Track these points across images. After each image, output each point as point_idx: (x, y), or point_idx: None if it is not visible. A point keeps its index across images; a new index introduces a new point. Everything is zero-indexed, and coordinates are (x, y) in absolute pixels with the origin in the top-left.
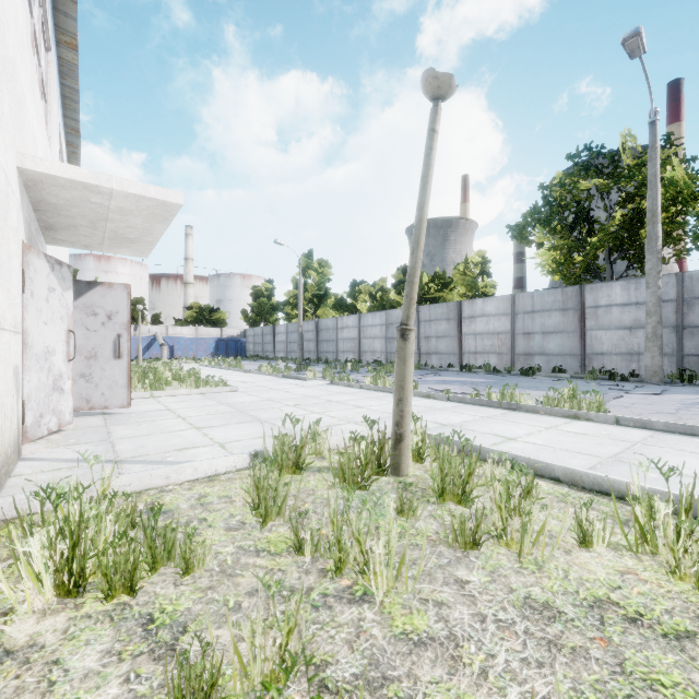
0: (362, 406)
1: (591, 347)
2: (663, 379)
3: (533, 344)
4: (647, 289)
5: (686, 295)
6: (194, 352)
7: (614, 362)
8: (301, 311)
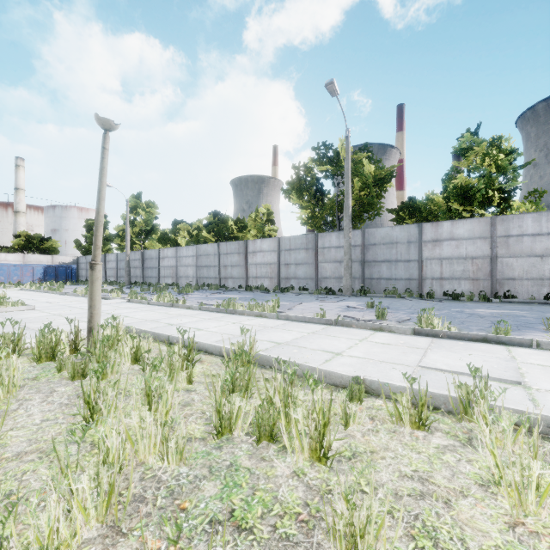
0: (129, 316)
1: (321, 274)
2: (352, 293)
3: (290, 271)
4: (344, 238)
5: (366, 243)
6: (20, 277)
7: (332, 283)
8: (129, 243)
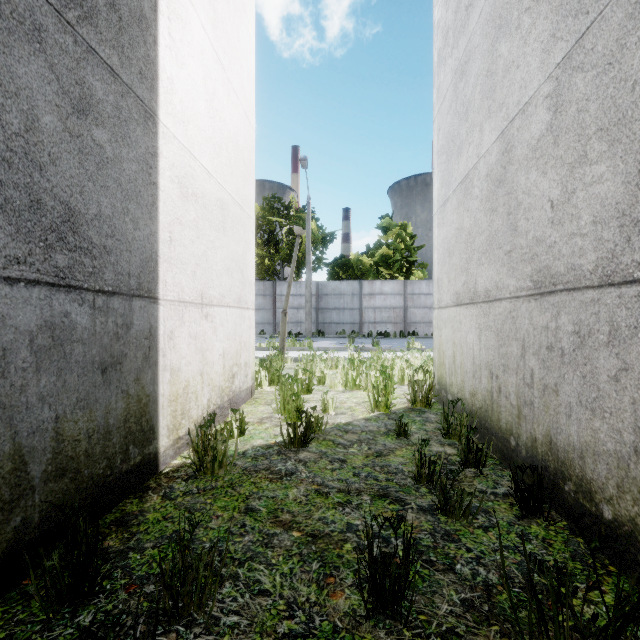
0: None
1: (279, 319)
2: (313, 335)
3: None
4: (306, 289)
5: (320, 293)
6: None
7: (290, 327)
8: None
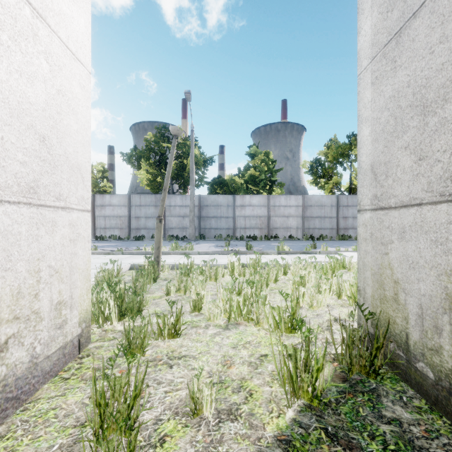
0: None
1: (168, 225)
2: (195, 238)
3: (141, 223)
4: (190, 201)
5: (201, 204)
6: None
7: (177, 232)
8: None
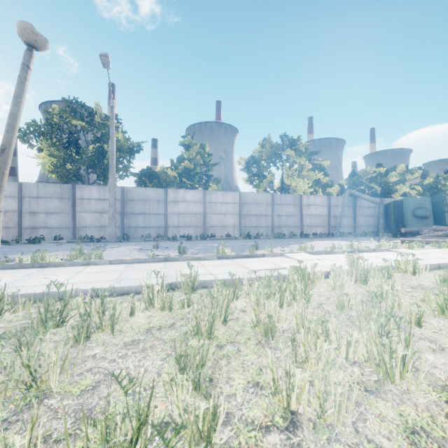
0: None
1: (79, 223)
2: (117, 239)
3: (38, 220)
4: (110, 193)
5: (125, 198)
6: None
7: (92, 231)
8: None
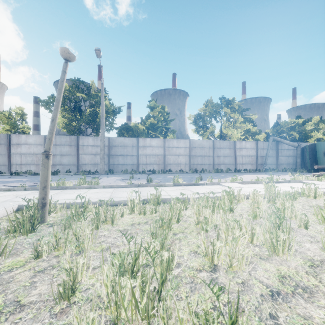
0: None
1: (81, 162)
2: (105, 173)
3: (56, 160)
4: (101, 141)
5: (111, 144)
6: None
7: (90, 167)
8: None
